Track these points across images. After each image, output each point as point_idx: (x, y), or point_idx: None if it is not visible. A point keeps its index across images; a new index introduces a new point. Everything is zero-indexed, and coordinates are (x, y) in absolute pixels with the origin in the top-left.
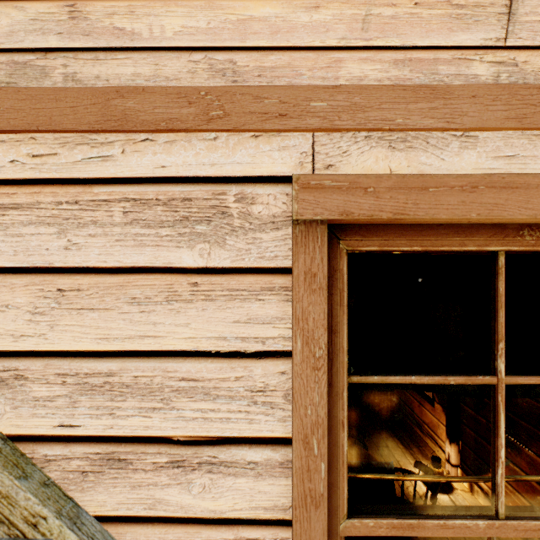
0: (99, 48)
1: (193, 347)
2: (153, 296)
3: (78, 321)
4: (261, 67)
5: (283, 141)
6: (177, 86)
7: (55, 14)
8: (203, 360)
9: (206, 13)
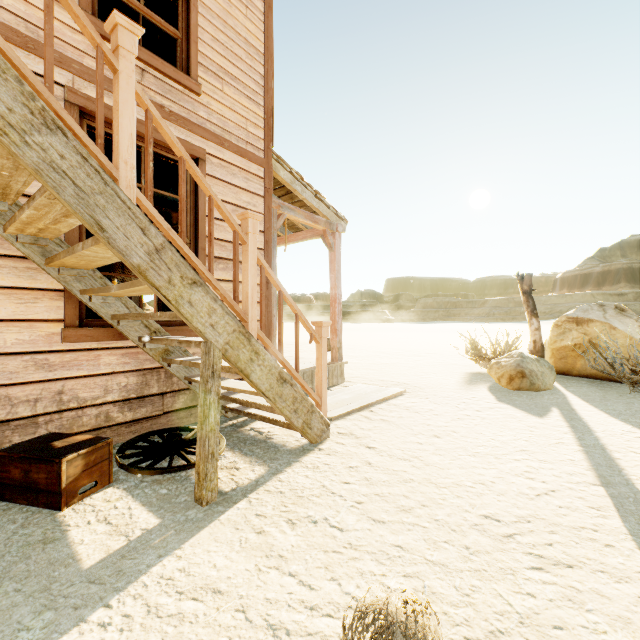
0: None
1: None
2: None
3: None
4: None
5: (61, 71)
6: (12, 27)
7: None
8: None
9: (25, 6)
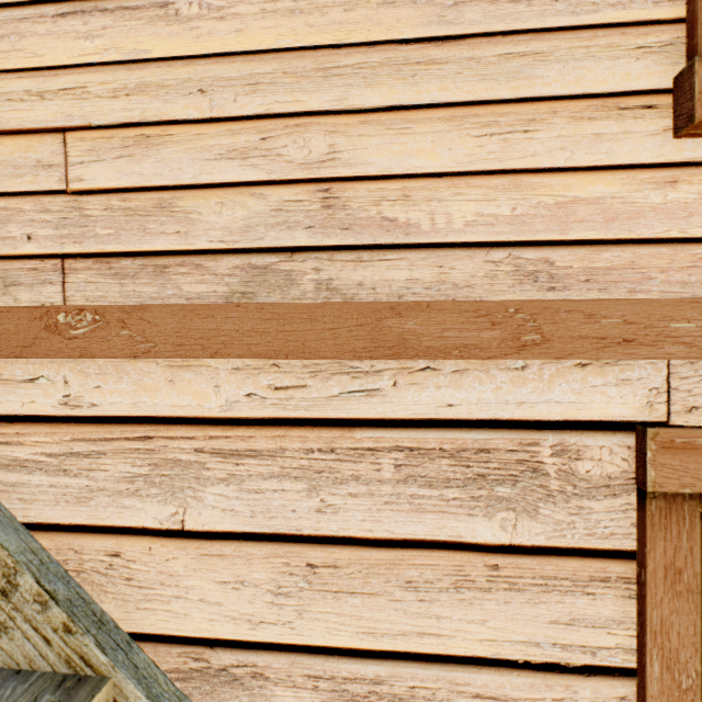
0: (363, 245)
1: (492, 652)
2: (436, 580)
3: (333, 608)
4: (590, 267)
5: (622, 372)
6: (475, 300)
7: (303, 202)
8: (506, 672)
9: (510, 194)
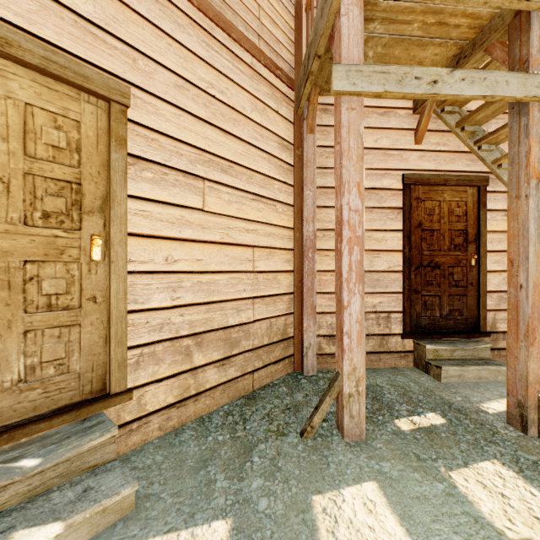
0: None
1: None
2: None
3: None
4: None
5: None
6: None
7: None
8: None
9: None
